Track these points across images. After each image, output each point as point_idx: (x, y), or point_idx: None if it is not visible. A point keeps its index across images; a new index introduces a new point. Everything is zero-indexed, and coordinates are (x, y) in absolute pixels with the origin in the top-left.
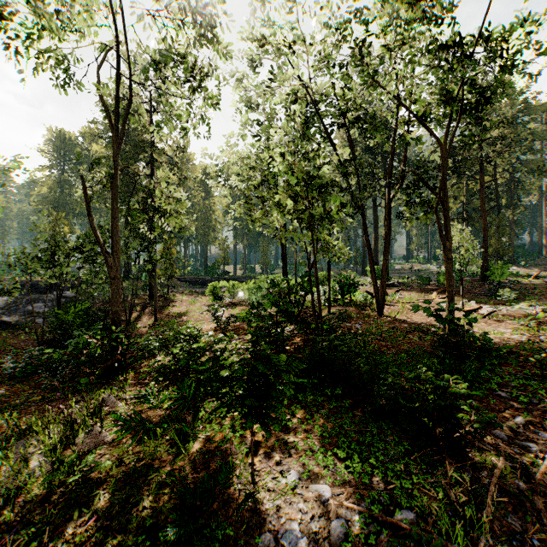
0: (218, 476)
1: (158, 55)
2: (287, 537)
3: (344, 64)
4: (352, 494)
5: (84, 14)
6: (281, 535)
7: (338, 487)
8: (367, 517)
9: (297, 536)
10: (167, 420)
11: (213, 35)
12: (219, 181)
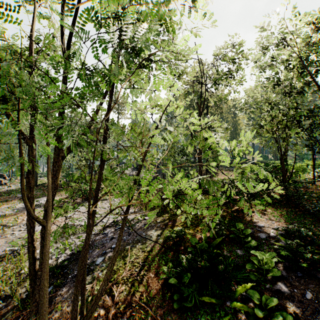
0: (241, 210)
1: (216, 79)
2: (259, 225)
3: (317, 44)
4: (284, 224)
5: (192, 73)
6: (258, 224)
7: (279, 223)
8: (285, 227)
9: (262, 225)
10: (224, 203)
11: (239, 60)
12: (242, 112)
